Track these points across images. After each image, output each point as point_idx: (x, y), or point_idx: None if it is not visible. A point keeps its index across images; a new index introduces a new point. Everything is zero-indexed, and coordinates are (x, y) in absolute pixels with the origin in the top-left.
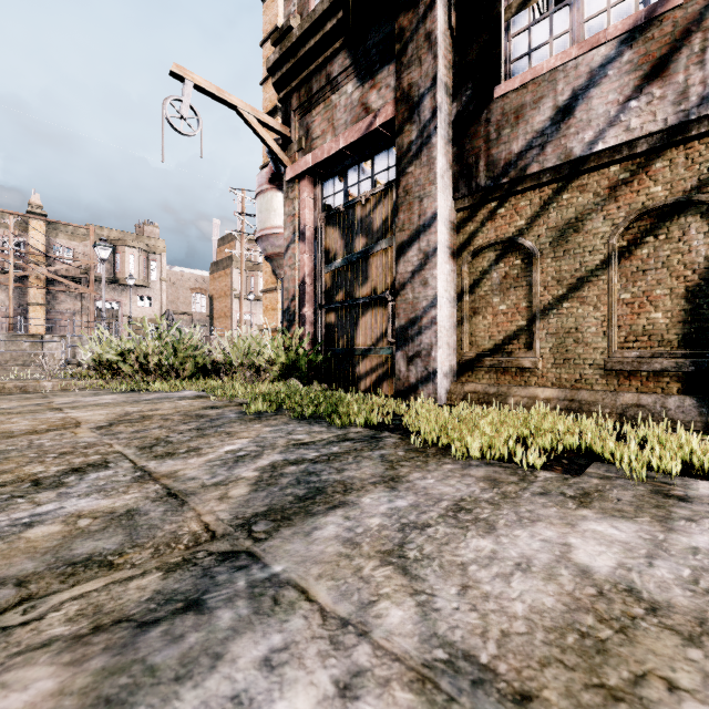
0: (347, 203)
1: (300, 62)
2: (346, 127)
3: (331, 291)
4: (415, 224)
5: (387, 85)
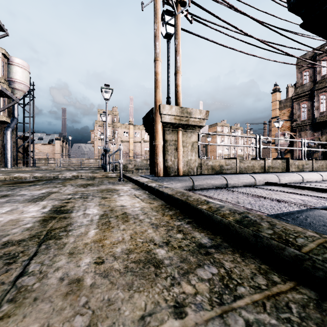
0: (309, 145)
1: (300, 126)
2: (309, 136)
3: None
4: None
5: (318, 133)
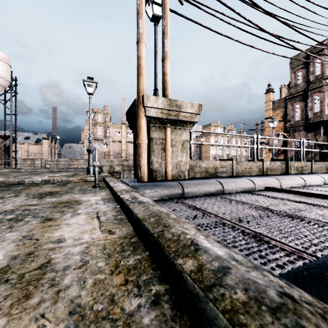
0: None
1: (293, 126)
2: (303, 137)
3: (298, 158)
4: (317, 153)
5: (311, 134)
